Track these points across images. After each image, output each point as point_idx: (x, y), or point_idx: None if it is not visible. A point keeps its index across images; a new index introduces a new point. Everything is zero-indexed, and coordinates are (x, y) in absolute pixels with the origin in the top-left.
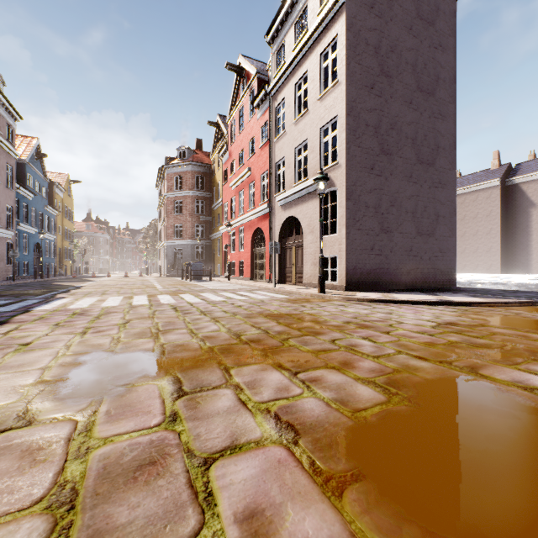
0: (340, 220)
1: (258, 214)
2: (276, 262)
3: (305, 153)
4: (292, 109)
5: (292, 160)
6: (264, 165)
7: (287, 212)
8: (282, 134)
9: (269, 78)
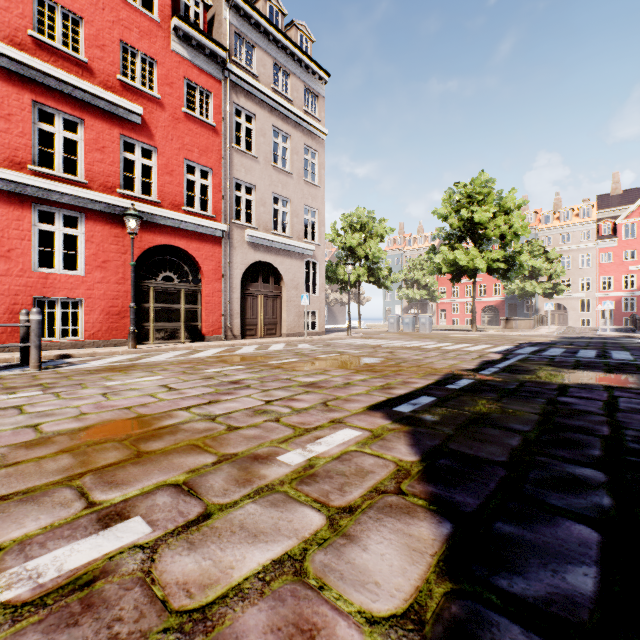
0: (321, 286)
1: (183, 224)
2: (236, 311)
3: (285, 209)
4: (269, 146)
5: (269, 202)
6: (200, 152)
7: (260, 254)
8: (251, 155)
9: (183, 2)
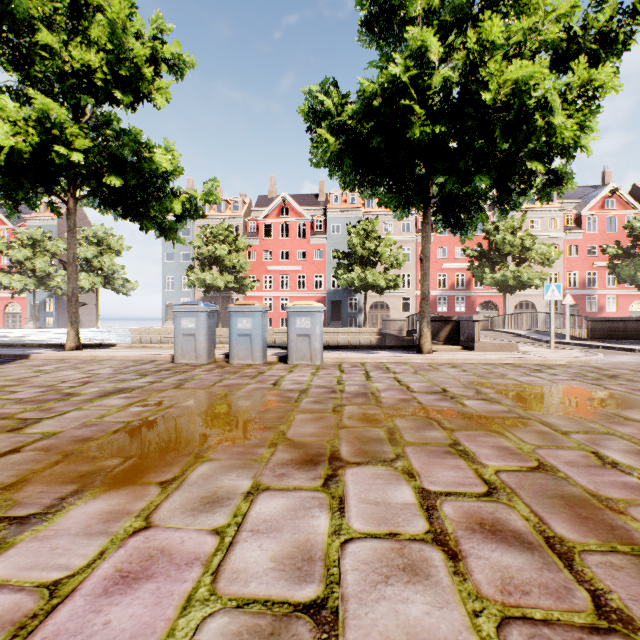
0: None
1: None
2: None
3: None
4: None
5: None
6: None
7: None
8: None
9: None
